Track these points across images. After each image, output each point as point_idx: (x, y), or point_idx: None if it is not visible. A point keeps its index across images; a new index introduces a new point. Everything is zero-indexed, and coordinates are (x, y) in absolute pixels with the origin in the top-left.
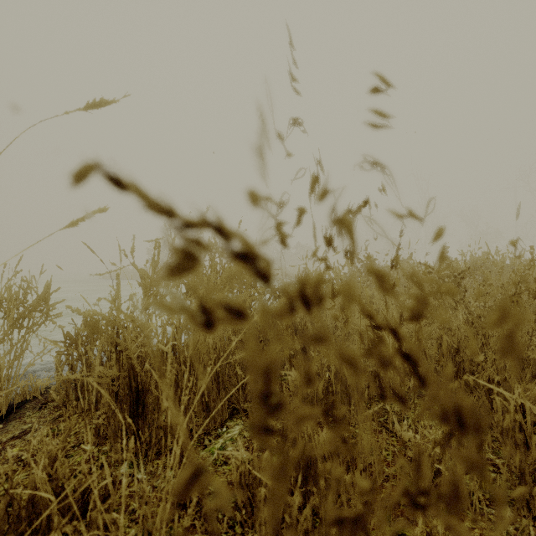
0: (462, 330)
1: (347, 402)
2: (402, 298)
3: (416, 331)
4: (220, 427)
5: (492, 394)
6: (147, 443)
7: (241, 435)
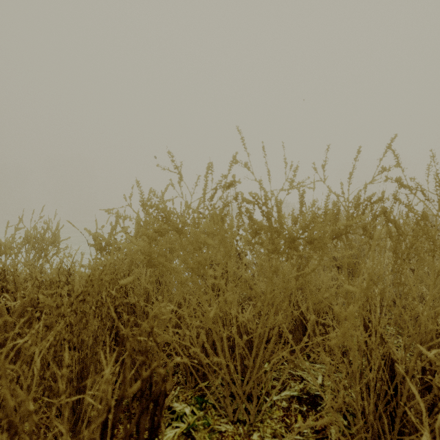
0: None
1: None
2: None
3: None
4: None
5: None
6: None
7: None
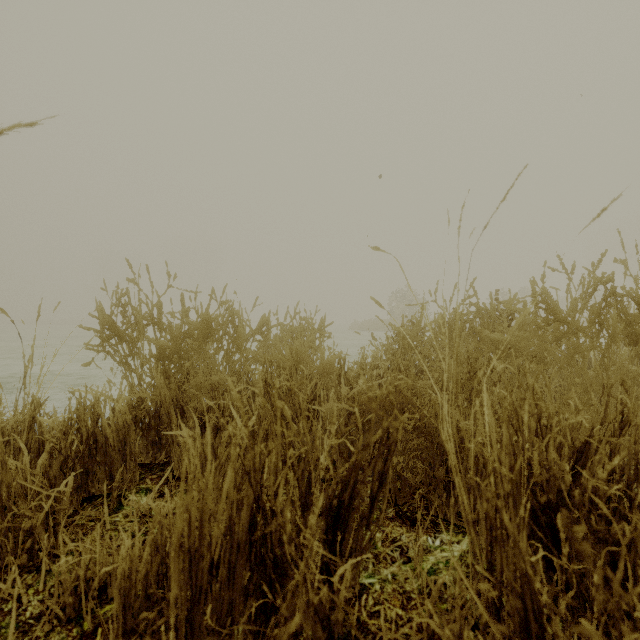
0: None
1: None
2: None
3: None
4: None
5: None
6: None
7: None
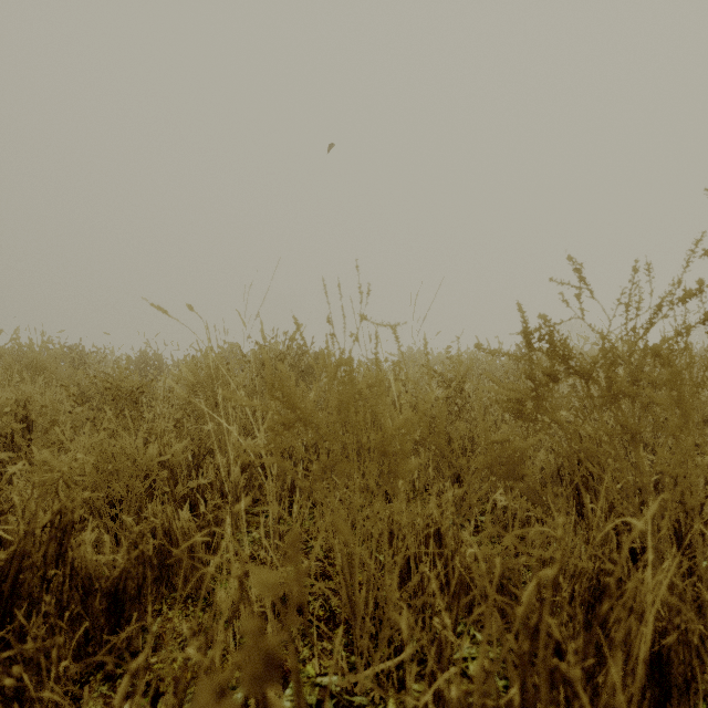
0: None
1: None
2: None
3: None
4: None
5: None
6: None
7: None
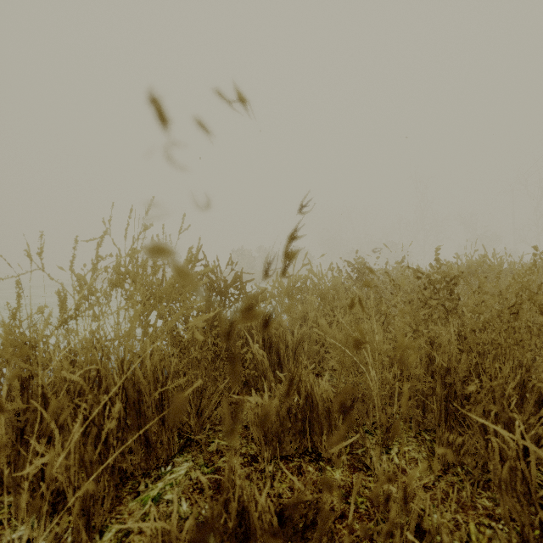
0: (454, 346)
1: (318, 431)
2: (384, 308)
3: (339, 397)
4: (165, 465)
5: (487, 430)
6: (61, 493)
7: (187, 476)
